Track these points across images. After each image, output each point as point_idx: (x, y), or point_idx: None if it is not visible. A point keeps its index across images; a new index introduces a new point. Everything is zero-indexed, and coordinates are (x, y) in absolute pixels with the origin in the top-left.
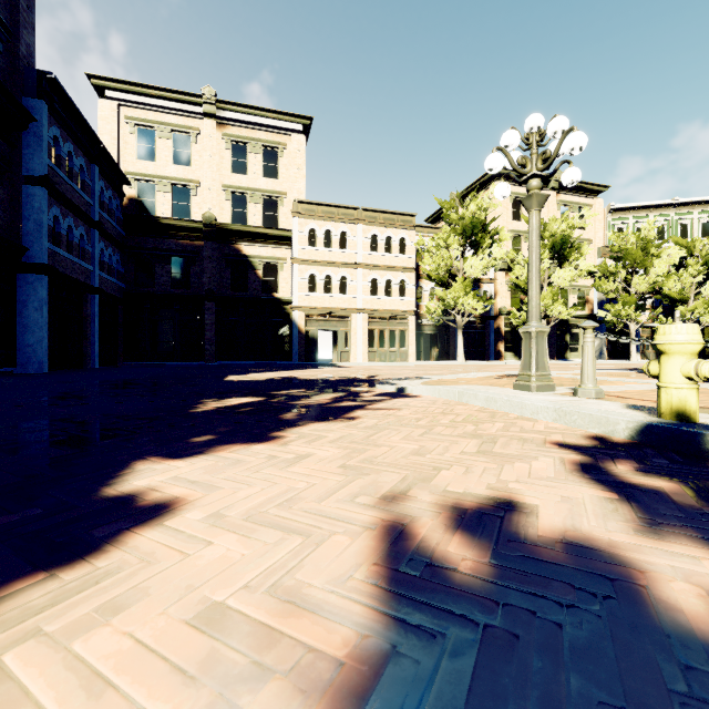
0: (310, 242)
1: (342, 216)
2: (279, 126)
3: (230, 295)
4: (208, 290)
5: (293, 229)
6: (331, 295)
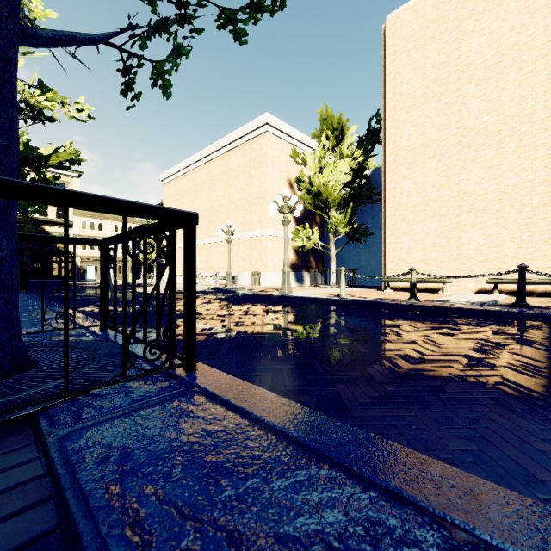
0: (83, 227)
1: (100, 217)
2: (66, 174)
3: (39, 249)
4: (27, 247)
5: (74, 221)
6: (94, 250)
